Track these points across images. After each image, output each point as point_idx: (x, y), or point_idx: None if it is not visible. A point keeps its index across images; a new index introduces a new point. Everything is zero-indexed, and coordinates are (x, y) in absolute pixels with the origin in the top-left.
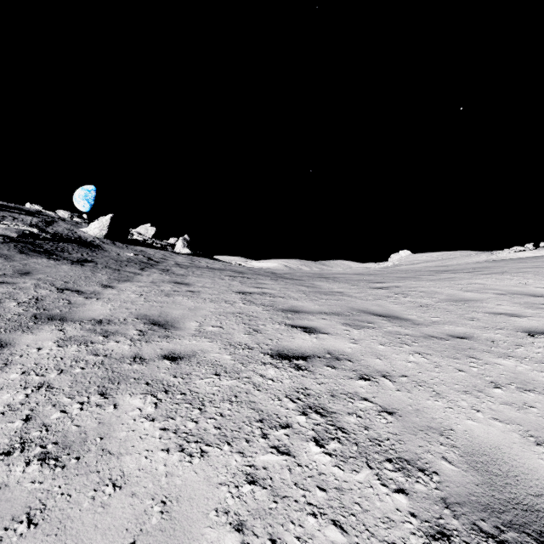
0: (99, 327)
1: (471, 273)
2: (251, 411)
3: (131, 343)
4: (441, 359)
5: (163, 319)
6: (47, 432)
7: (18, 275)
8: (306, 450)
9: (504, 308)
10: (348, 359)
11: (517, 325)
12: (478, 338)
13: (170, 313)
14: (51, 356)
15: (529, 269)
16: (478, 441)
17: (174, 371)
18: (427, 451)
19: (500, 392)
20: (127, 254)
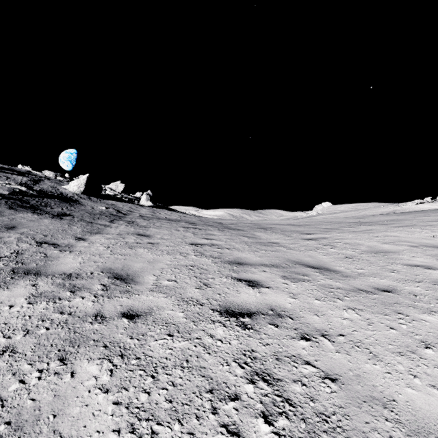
0: (68, 282)
1: (385, 225)
2: (201, 379)
3: (94, 299)
4: (372, 316)
5: (125, 272)
6: (2, 408)
7: (4, 230)
8: (255, 428)
9: (419, 260)
10: (289, 316)
11: (433, 278)
12: (402, 291)
13: (131, 266)
14: (20, 314)
15: (434, 222)
16: (422, 415)
17: (131, 330)
18: (374, 429)
19: (431, 353)
20: (99, 208)
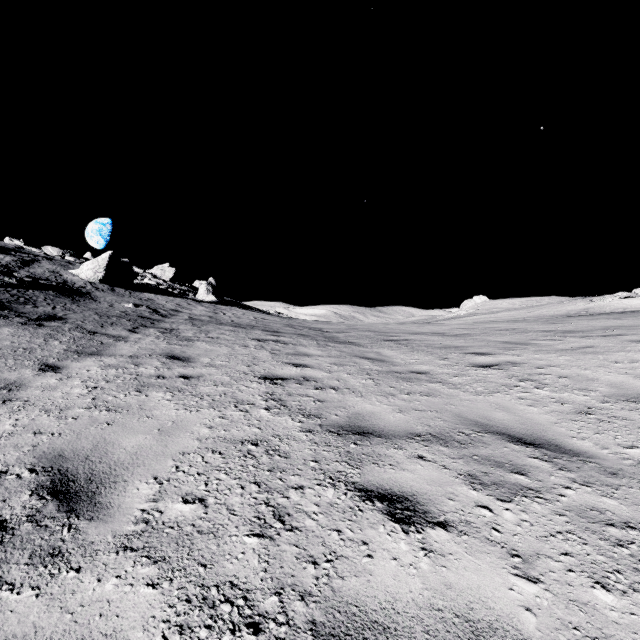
0: None
1: (613, 338)
2: None
3: None
4: None
5: (88, 469)
6: None
7: None
8: None
9: None
10: None
11: None
12: None
13: (114, 446)
14: None
15: None
16: None
17: None
18: None
19: None
20: (124, 305)
